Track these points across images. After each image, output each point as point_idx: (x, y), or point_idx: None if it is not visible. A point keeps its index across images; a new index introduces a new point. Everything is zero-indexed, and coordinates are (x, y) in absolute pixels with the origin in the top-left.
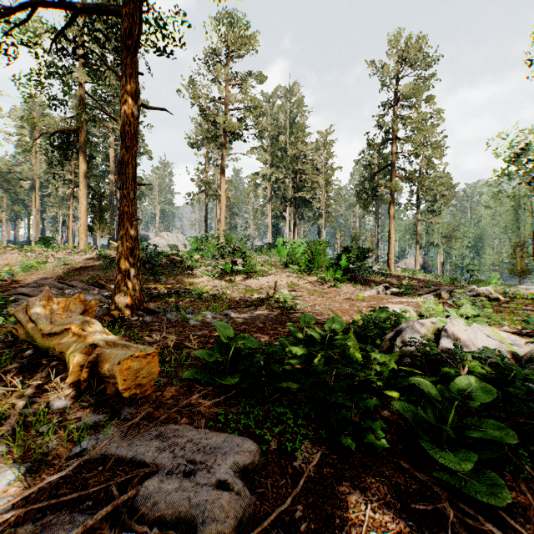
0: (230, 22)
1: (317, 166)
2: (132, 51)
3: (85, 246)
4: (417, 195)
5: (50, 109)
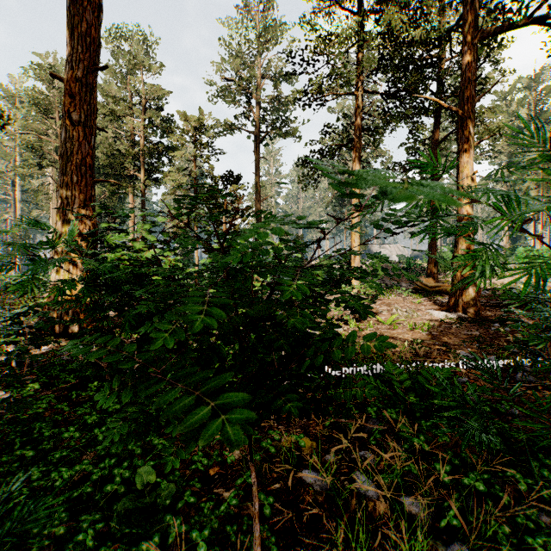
0: None
1: None
2: (437, 180)
3: None
4: None
5: None
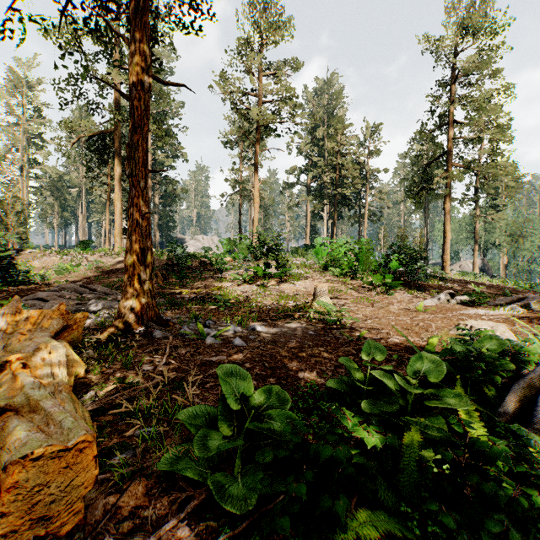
0: (264, 7)
1: (358, 160)
2: (141, 8)
3: (120, 249)
4: (476, 188)
5: (88, 114)
